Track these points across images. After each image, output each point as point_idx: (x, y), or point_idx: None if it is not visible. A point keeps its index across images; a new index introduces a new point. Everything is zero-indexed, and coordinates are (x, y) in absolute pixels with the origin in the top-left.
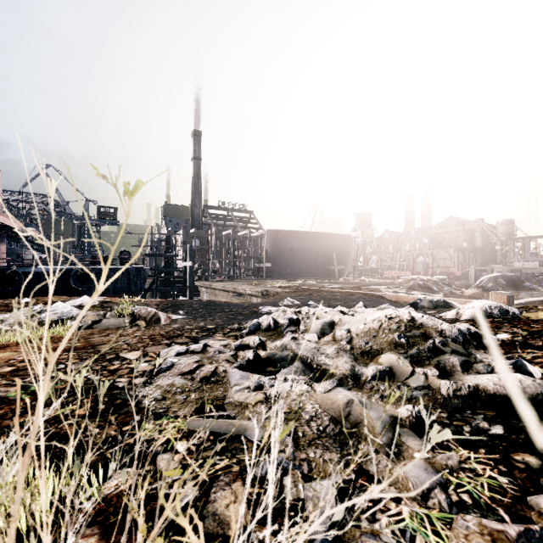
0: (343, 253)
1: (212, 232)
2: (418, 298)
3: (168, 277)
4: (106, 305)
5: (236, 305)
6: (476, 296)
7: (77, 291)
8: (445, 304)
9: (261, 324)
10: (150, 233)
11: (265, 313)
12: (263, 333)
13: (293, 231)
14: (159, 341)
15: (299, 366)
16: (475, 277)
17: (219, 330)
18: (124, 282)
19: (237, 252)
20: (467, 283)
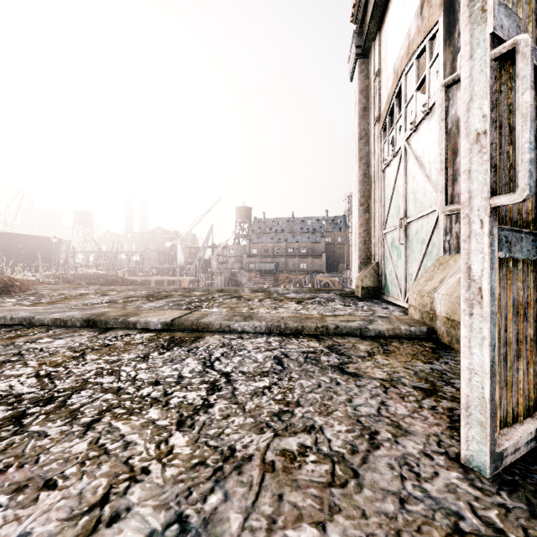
0: (49, 252)
1: None
2: None
3: None
4: None
5: None
6: None
7: None
8: None
9: None
10: None
11: None
12: None
13: None
14: None
15: None
16: None
17: None
18: None
19: None
20: None
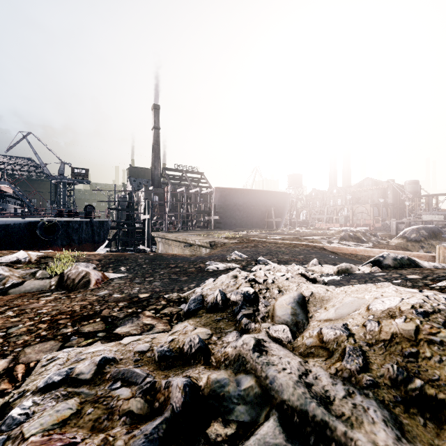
0: (279, 207)
1: (168, 189)
2: (380, 255)
3: (129, 228)
4: (44, 260)
5: (183, 259)
6: (401, 246)
7: (44, 241)
8: (411, 262)
9: (205, 299)
10: (114, 190)
11: (212, 271)
12: (207, 316)
13: (237, 188)
14: (57, 329)
15: (278, 444)
16: (396, 229)
17: (151, 303)
18: (88, 233)
19: (189, 207)
20: (388, 234)
